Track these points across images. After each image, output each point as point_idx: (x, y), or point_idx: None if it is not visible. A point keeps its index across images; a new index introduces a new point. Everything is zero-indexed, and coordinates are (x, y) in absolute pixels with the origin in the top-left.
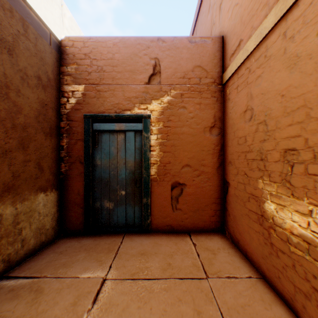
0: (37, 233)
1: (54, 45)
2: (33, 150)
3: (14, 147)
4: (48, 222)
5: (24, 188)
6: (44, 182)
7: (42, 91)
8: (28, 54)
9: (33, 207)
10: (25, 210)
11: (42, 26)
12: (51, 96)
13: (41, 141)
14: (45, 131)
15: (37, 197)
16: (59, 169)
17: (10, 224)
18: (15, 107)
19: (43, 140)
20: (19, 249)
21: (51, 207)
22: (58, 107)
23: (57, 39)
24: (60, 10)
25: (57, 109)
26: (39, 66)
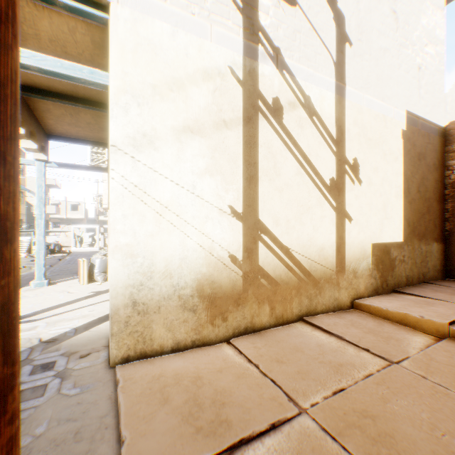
0: (432, 268)
1: (439, 135)
2: (430, 213)
3: (424, 212)
4: (437, 265)
5: (427, 237)
6: (435, 235)
7: (434, 172)
8: (428, 153)
9: (430, 250)
10: (427, 251)
11: (434, 127)
12: (438, 173)
13: (433, 207)
14: (435, 199)
15: (432, 244)
16: (442, 227)
17: (422, 256)
18: (424, 188)
19: (434, 206)
20: (425, 272)
21: (438, 255)
22: (441, 179)
23: (441, 128)
24: (442, 103)
25: (441, 181)
26: (433, 156)
